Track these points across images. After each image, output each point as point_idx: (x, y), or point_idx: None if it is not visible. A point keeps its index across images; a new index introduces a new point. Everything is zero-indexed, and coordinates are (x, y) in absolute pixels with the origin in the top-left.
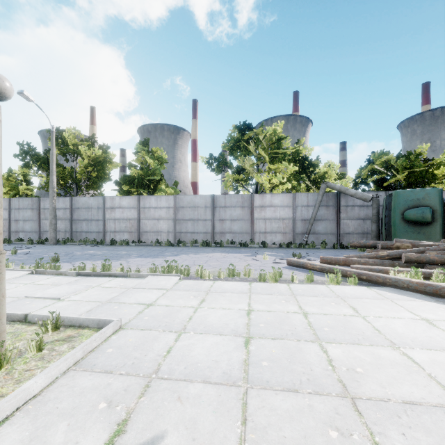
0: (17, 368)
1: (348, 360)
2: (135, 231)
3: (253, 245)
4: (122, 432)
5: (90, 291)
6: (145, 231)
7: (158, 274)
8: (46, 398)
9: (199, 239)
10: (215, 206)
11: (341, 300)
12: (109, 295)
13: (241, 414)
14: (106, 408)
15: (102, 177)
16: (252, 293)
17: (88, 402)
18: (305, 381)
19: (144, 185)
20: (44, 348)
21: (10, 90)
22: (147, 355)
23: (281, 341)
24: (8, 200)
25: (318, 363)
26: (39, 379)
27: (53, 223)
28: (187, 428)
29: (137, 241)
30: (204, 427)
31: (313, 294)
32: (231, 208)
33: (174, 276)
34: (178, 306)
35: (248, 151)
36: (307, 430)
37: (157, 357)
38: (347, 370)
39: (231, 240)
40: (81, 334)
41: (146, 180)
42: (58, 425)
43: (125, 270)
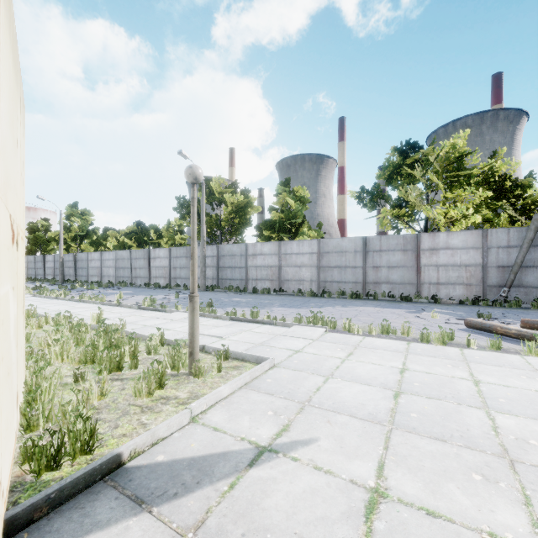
0: (208, 380)
1: (521, 431)
2: (277, 280)
3: (419, 300)
4: (287, 430)
5: (243, 334)
6: (286, 280)
7: (304, 324)
8: (232, 401)
9: (347, 290)
10: (367, 250)
11: (537, 375)
12: (260, 339)
13: (384, 443)
14: (273, 415)
15: (243, 223)
16: (410, 353)
17: (260, 409)
18: (457, 436)
19: (285, 230)
20: (221, 371)
21: (202, 175)
22: (299, 389)
23: (437, 401)
24: (169, 250)
25: (478, 426)
26: (226, 387)
27: (204, 270)
28: (336, 440)
29: (278, 290)
30: (349, 442)
31: (495, 363)
32: (389, 252)
33: (319, 327)
34: (325, 356)
35: (413, 178)
36: (448, 467)
37: (308, 391)
38: (515, 439)
39: (388, 293)
40: (245, 366)
41: (287, 224)
42: (244, 417)
43: (270, 318)
